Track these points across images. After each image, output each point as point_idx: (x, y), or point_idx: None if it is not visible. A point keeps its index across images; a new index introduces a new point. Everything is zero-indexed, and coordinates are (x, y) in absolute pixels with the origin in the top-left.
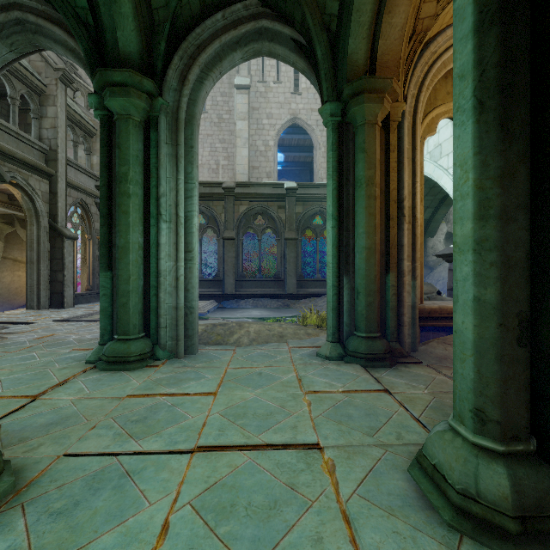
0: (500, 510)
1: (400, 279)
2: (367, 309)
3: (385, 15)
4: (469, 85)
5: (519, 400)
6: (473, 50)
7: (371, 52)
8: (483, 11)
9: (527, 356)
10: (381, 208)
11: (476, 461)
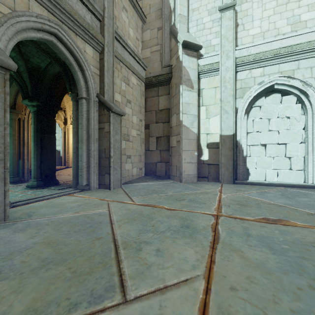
0: (35, 185)
1: (24, 161)
2: (13, 170)
3: (19, 95)
4: (33, 138)
5: (39, 174)
6: (33, 134)
7: (14, 100)
8: (34, 130)
9: (40, 170)
10: (18, 142)
11: (33, 182)
